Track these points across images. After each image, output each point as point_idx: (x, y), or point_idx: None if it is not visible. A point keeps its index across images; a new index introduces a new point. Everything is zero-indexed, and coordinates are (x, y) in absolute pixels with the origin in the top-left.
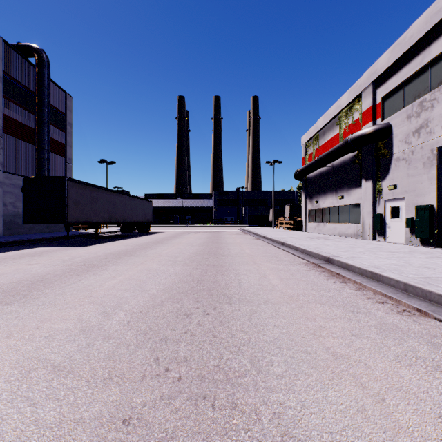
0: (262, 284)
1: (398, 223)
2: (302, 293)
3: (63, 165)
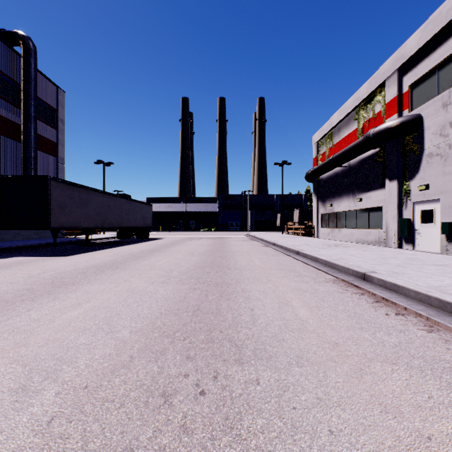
0: (286, 319)
1: (431, 229)
2: (349, 338)
3: (55, 165)
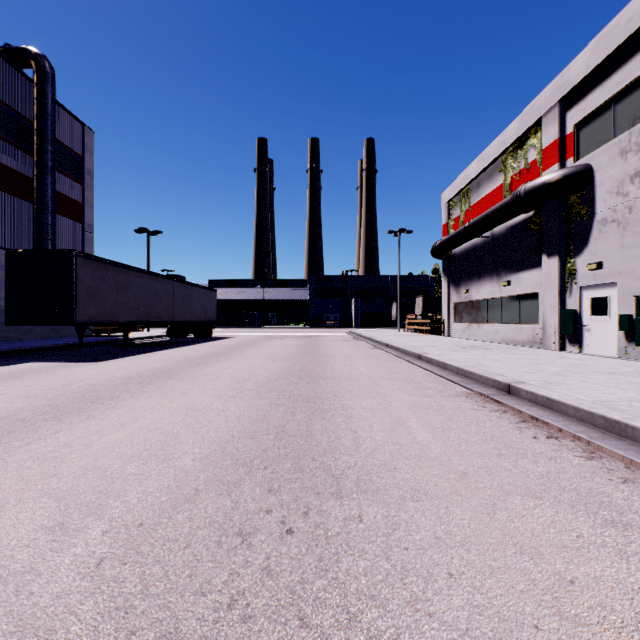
0: (399, 443)
1: (605, 324)
2: (482, 467)
3: (80, 235)
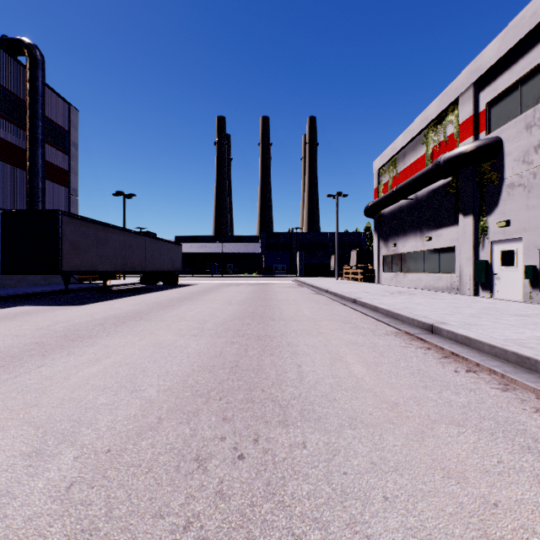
0: (338, 376)
1: (512, 273)
2: (411, 398)
3: (66, 198)
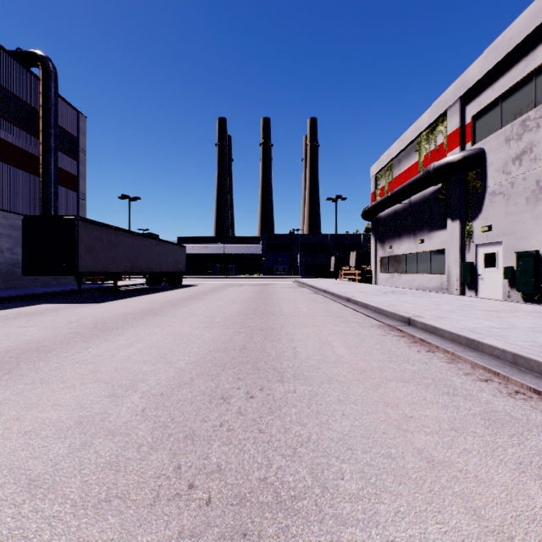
0: (324, 354)
1: (494, 274)
2: (377, 367)
3: (75, 201)
